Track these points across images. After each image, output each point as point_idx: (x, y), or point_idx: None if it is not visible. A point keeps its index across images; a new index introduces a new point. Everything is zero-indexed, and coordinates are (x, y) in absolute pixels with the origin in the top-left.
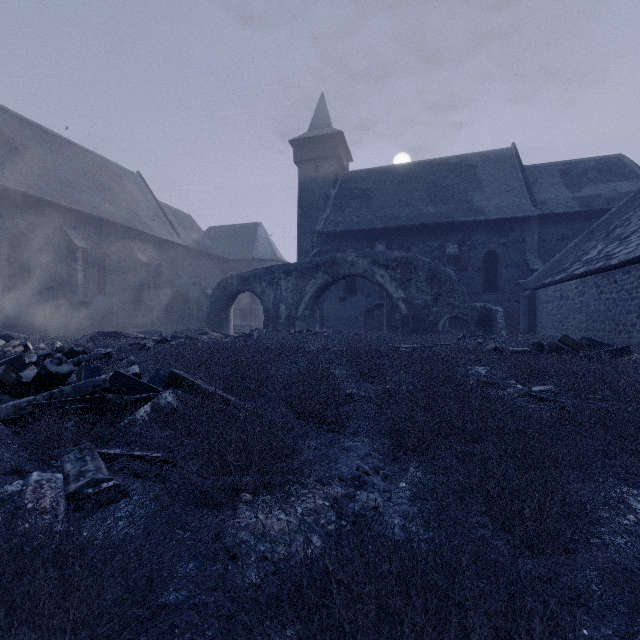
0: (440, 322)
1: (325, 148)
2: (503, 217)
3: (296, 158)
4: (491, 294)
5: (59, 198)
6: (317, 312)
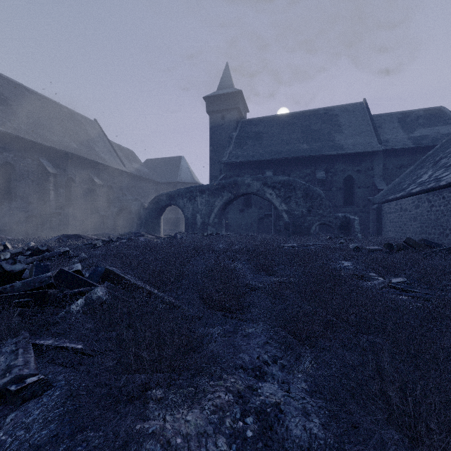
0: (312, 227)
1: (229, 102)
2: (357, 151)
3: (208, 109)
4: (349, 207)
5: (37, 138)
6: (223, 220)
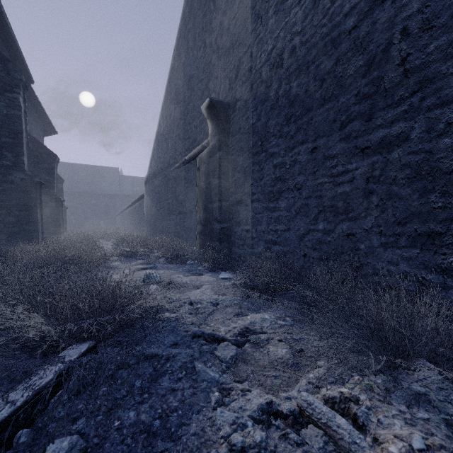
0: (86, 225)
1: None
2: (110, 194)
3: None
4: (107, 217)
5: None
6: None
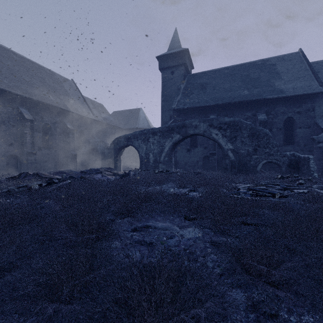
0: (259, 165)
1: (177, 60)
2: (299, 94)
3: (160, 67)
4: (289, 146)
5: (17, 90)
6: (173, 158)
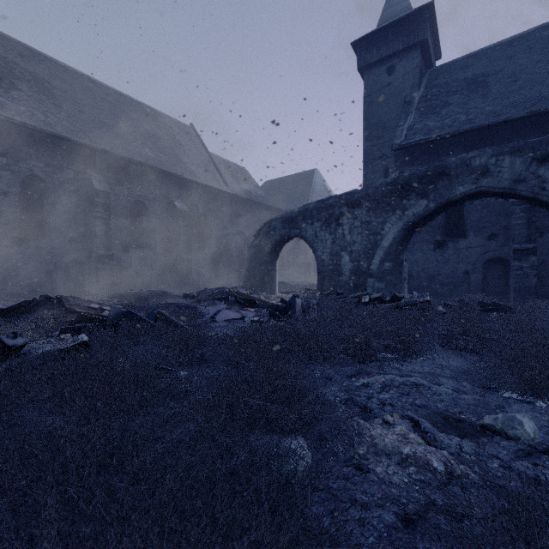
0: None
1: (404, 36)
2: None
3: (361, 63)
4: None
5: (84, 138)
6: (404, 264)
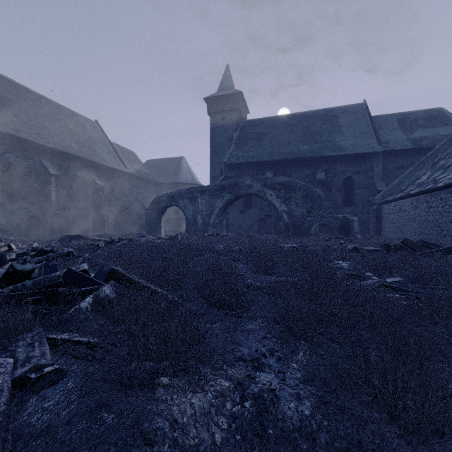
0: (312, 228)
1: (229, 103)
2: (357, 152)
3: (209, 110)
4: (348, 208)
5: (38, 139)
6: (224, 221)
